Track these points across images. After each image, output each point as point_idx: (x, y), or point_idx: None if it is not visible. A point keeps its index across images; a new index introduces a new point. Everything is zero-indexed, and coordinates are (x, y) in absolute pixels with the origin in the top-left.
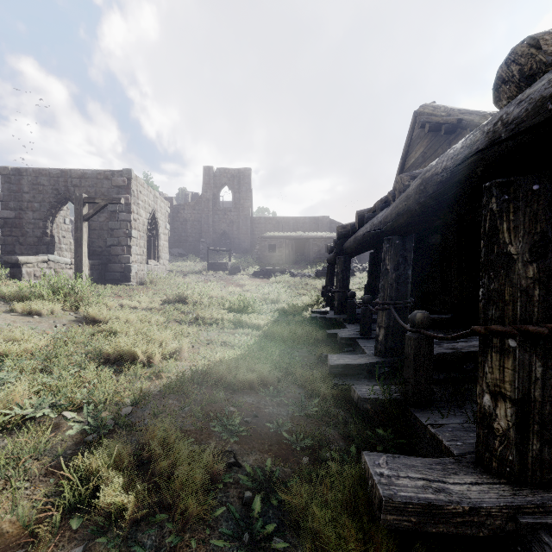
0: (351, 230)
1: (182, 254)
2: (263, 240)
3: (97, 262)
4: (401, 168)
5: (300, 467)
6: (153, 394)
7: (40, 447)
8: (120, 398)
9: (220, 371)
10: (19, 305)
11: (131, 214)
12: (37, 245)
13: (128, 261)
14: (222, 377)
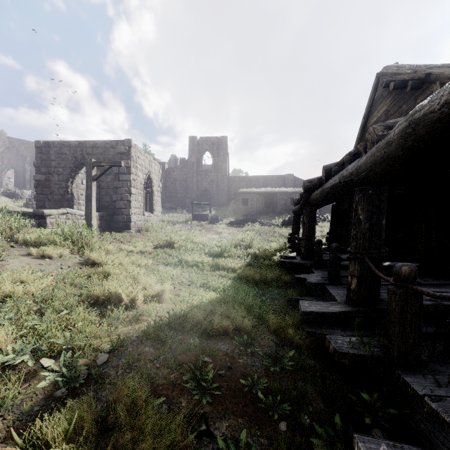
0: (318, 183)
1: (172, 208)
2: (237, 195)
3: (104, 214)
4: (363, 127)
5: (278, 436)
6: (131, 340)
7: (7, 402)
8: (97, 345)
9: (196, 316)
10: (35, 250)
11: (131, 175)
12: (61, 201)
13: (129, 213)
14: (198, 322)
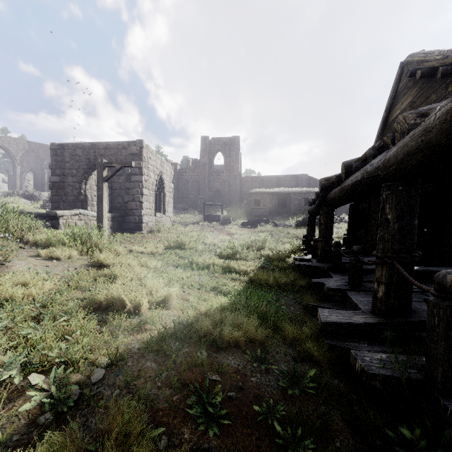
0: (336, 181)
1: (184, 208)
2: (250, 195)
3: (116, 215)
4: (384, 121)
5: None
6: (132, 352)
7: None
8: (92, 360)
9: (204, 325)
10: (43, 251)
11: (142, 176)
12: (75, 202)
13: (140, 214)
14: (206, 332)
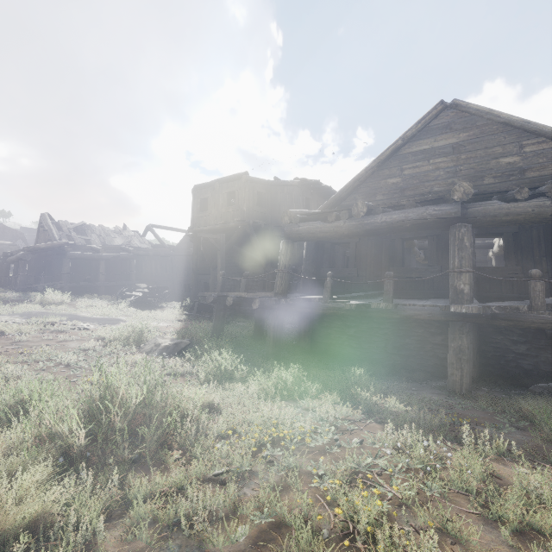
0: (9, 256)
1: None
2: None
3: None
4: (39, 229)
5: None
6: None
7: None
8: None
9: None
10: None
11: None
12: None
13: None
14: None
